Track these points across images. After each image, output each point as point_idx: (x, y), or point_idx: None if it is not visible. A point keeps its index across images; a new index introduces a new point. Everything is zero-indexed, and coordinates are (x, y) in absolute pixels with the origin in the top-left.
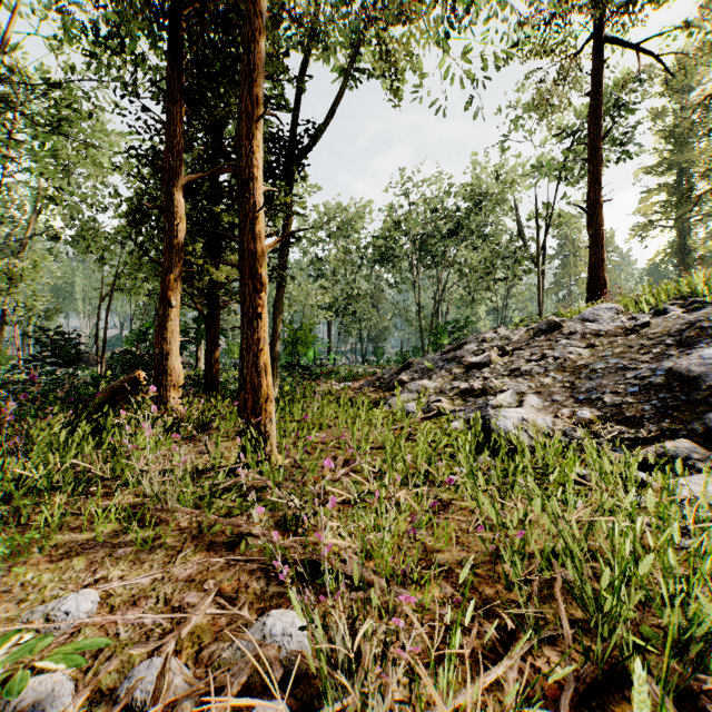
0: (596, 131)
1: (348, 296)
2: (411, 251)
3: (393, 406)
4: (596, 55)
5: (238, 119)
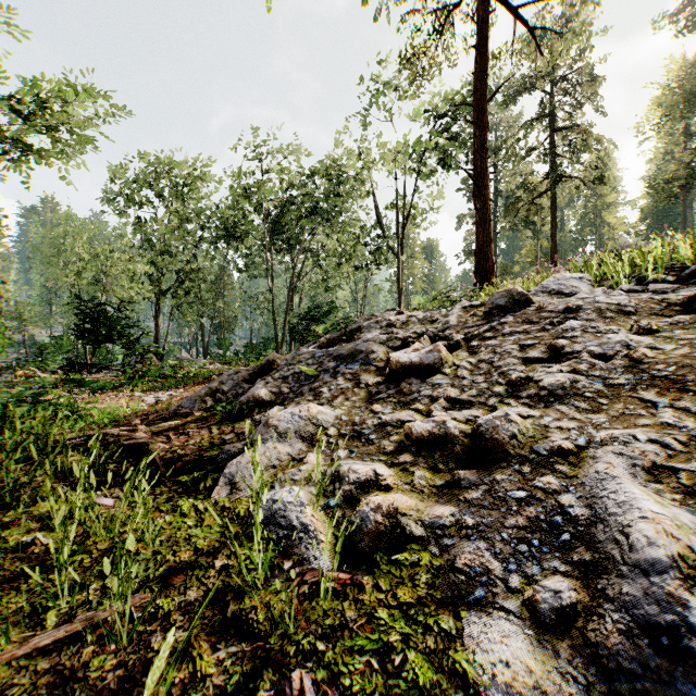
0: (483, 92)
1: (182, 272)
2: (262, 232)
3: (239, 485)
4: (483, 4)
5: None
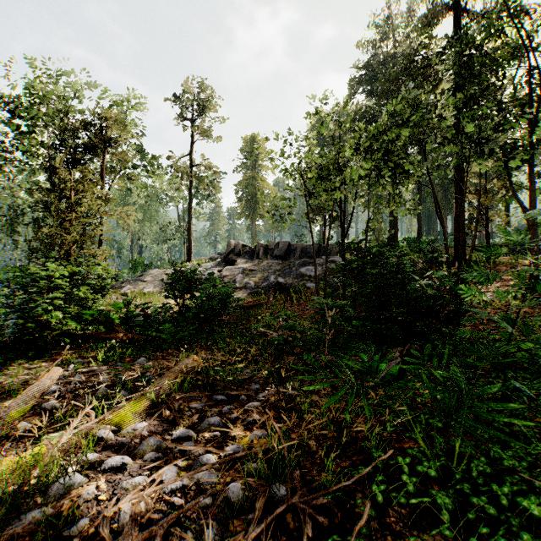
0: (190, 206)
1: None
2: None
3: (122, 292)
4: (190, 182)
5: (98, 245)
